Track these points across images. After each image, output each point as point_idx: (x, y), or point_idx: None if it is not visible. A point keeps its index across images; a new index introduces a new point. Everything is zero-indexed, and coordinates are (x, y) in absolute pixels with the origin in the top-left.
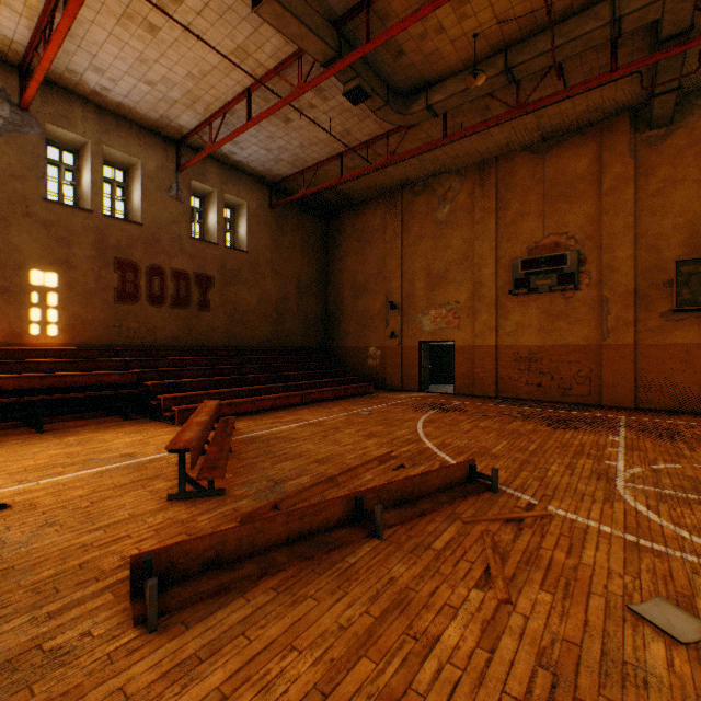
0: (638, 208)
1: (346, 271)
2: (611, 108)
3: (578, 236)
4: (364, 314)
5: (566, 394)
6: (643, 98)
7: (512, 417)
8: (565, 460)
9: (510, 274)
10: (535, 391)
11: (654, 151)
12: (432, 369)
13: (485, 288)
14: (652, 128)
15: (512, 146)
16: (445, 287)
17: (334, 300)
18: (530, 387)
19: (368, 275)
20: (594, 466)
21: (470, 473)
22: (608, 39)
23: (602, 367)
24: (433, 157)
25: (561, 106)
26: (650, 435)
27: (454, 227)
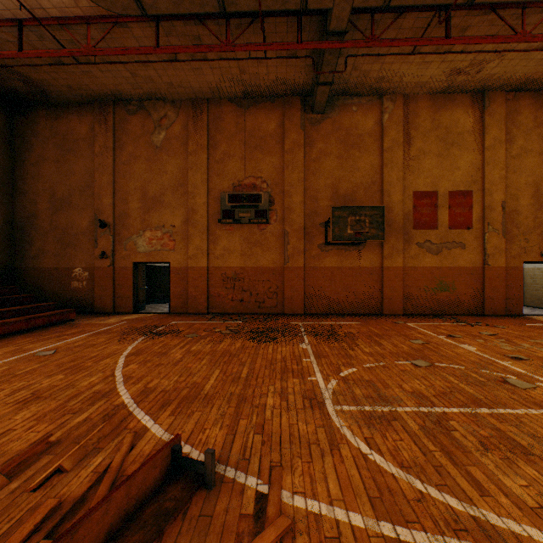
0: (306, 168)
1: (43, 179)
2: (291, 87)
3: (270, 181)
4: (67, 231)
5: (261, 307)
6: (310, 87)
7: (222, 335)
8: (277, 385)
9: (220, 205)
10: (239, 306)
11: (315, 129)
12: (150, 289)
13: (199, 215)
14: (314, 112)
15: (221, 93)
16: (161, 210)
17: (25, 212)
18: (235, 302)
19: (73, 187)
20: (302, 387)
21: (173, 462)
22: (299, 8)
23: (285, 284)
24: (147, 75)
25: (259, 68)
26: (323, 338)
27: (170, 154)
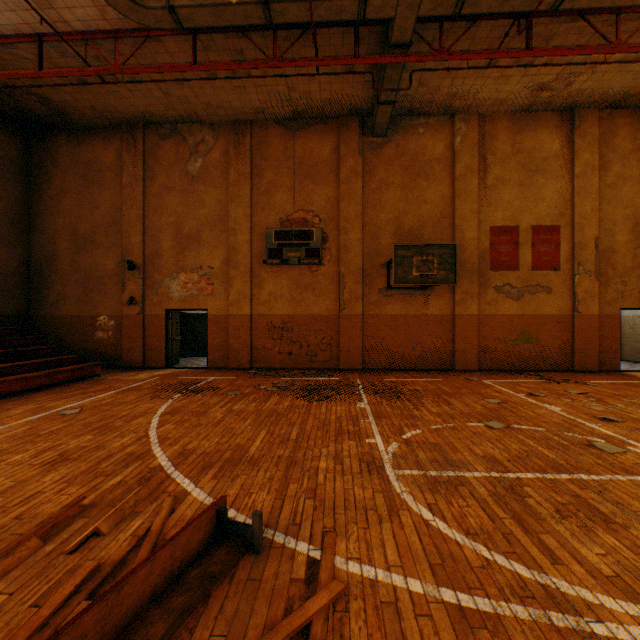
0: (365, 200)
1: (63, 214)
2: (348, 107)
3: (323, 215)
4: (90, 274)
5: (313, 361)
6: (369, 106)
7: (268, 392)
8: (331, 448)
9: (265, 243)
10: (287, 359)
11: (375, 155)
12: (184, 341)
13: (241, 255)
14: (374, 135)
15: (266, 113)
16: (197, 249)
17: (43, 251)
18: (283, 355)
19: (97, 224)
20: (359, 449)
21: (218, 525)
22: (356, 18)
23: (341, 335)
24: (182, 95)
25: (311, 86)
26: (384, 396)
27: (207, 184)
